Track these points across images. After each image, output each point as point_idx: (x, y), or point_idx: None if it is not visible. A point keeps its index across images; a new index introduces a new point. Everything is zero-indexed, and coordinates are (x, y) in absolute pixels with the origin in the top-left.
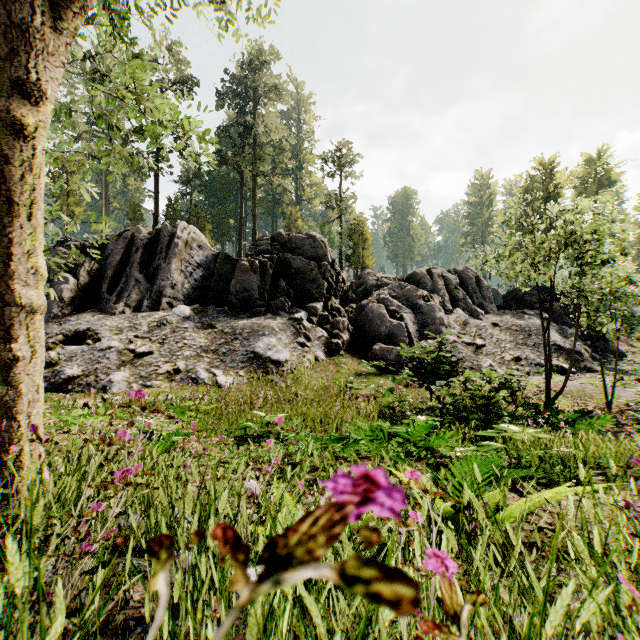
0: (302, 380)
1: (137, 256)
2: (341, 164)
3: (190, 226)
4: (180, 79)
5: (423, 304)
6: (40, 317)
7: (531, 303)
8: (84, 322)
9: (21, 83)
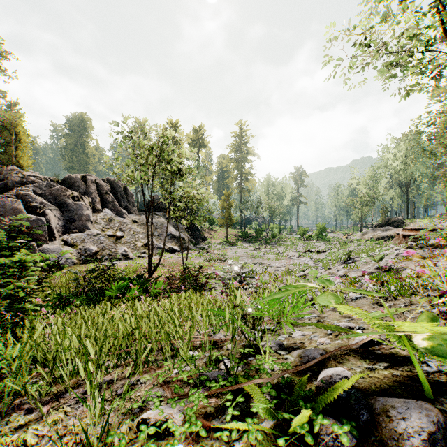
0: None
1: None
2: None
3: None
4: None
5: (72, 203)
6: None
7: (162, 208)
8: None
9: None
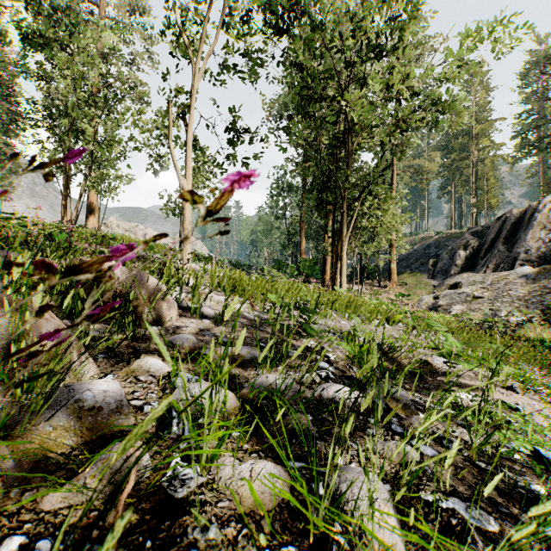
0: None
1: (503, 233)
2: None
3: None
4: None
5: None
6: (344, 278)
7: None
8: (460, 278)
9: (341, 250)
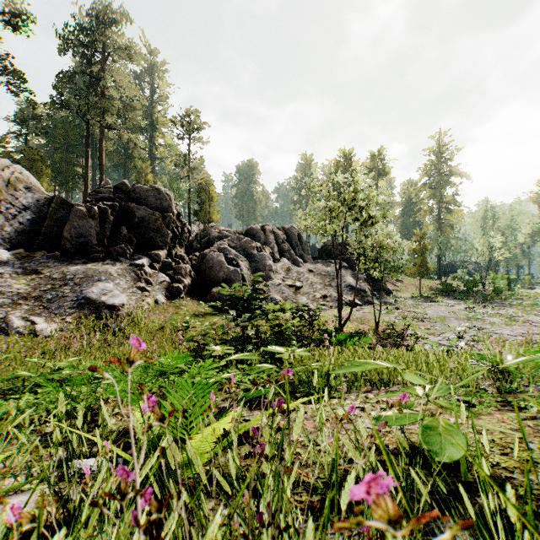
0: (139, 323)
1: None
2: (189, 128)
3: (15, 165)
4: (7, 7)
5: (256, 254)
6: None
7: (336, 255)
8: None
9: None
